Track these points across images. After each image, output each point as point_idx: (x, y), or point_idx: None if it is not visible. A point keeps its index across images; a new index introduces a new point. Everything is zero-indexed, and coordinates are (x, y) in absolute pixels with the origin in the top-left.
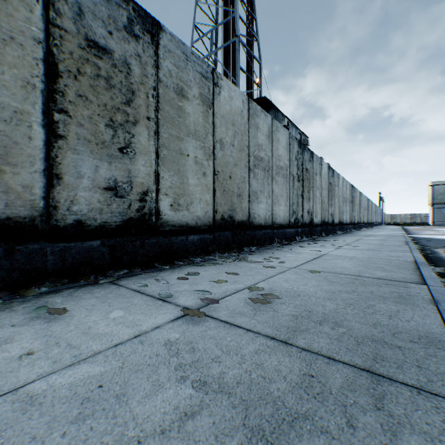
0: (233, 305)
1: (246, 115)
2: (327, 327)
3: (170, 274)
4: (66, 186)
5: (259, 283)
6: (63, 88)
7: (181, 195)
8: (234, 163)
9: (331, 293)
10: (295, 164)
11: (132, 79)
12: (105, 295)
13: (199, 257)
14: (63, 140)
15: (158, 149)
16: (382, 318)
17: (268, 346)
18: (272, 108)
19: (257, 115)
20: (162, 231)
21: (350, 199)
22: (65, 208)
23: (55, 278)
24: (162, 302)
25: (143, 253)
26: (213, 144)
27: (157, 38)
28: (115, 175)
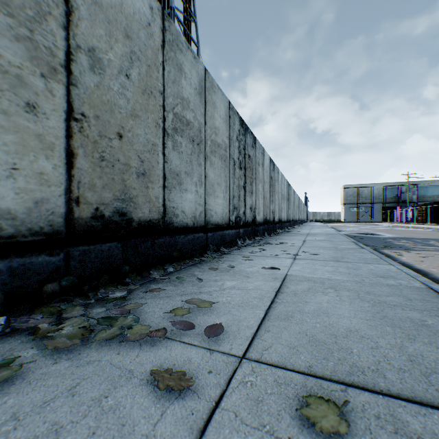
0: None
1: (158, 36)
2: None
3: None
4: None
5: None
6: None
7: None
8: (131, 112)
9: None
10: (237, 146)
11: None
12: None
13: None
14: None
15: None
16: None
17: None
18: None
19: (180, 49)
20: None
21: (287, 196)
22: None
23: None
24: None
25: None
26: (68, 50)
27: None
28: None
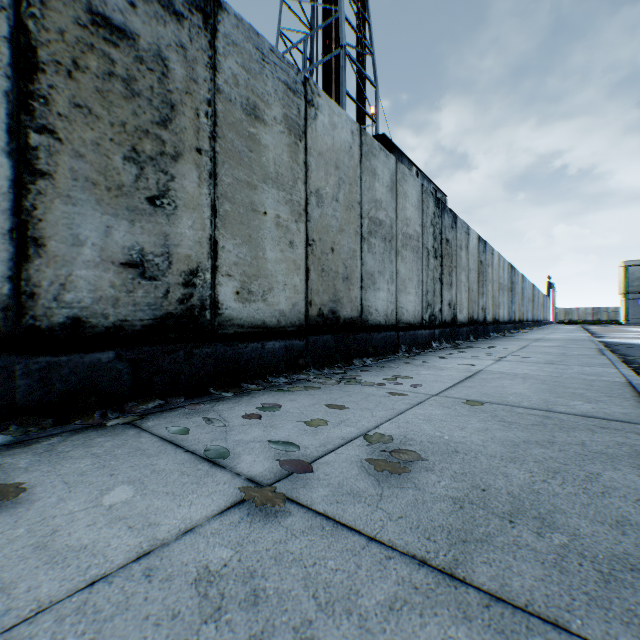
0: (340, 474)
1: (357, 153)
2: (527, 529)
3: (232, 408)
4: (52, 259)
5: (382, 425)
6: (47, 91)
7: (253, 277)
8: (339, 228)
9: (511, 445)
10: (431, 232)
11: (171, 85)
12: (111, 450)
13: (283, 376)
14: (47, 179)
15: (216, 201)
16: (626, 507)
17: (415, 587)
18: (394, 152)
19: (374, 154)
20: (222, 334)
21: (508, 285)
22: (51, 297)
23: (29, 418)
24: (209, 467)
25: (190, 371)
26: (306, 198)
27: (214, 21)
28: (142, 242)
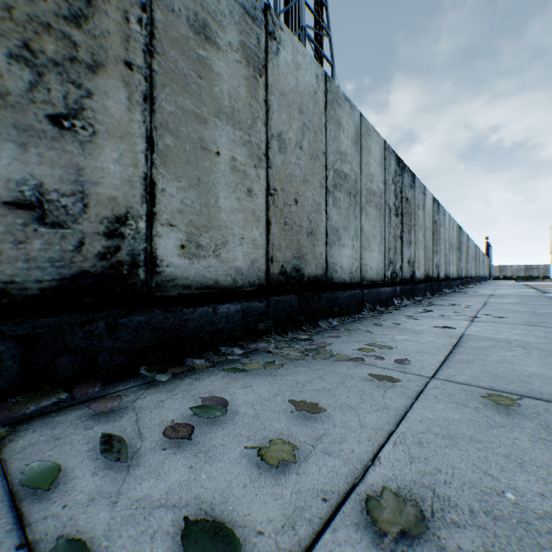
0: None
1: (322, 100)
2: None
3: (161, 403)
4: None
5: (382, 450)
6: None
7: (203, 228)
8: (303, 178)
9: None
10: (392, 190)
11: None
12: None
13: (239, 345)
14: None
15: (153, 132)
16: None
17: None
18: None
19: (339, 104)
20: (161, 297)
21: (456, 244)
22: None
23: None
24: None
25: (114, 346)
26: (267, 141)
27: None
28: (40, 175)
